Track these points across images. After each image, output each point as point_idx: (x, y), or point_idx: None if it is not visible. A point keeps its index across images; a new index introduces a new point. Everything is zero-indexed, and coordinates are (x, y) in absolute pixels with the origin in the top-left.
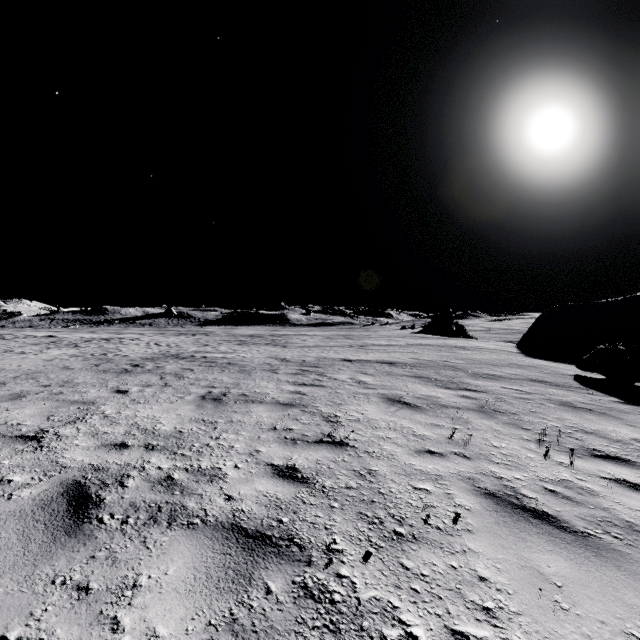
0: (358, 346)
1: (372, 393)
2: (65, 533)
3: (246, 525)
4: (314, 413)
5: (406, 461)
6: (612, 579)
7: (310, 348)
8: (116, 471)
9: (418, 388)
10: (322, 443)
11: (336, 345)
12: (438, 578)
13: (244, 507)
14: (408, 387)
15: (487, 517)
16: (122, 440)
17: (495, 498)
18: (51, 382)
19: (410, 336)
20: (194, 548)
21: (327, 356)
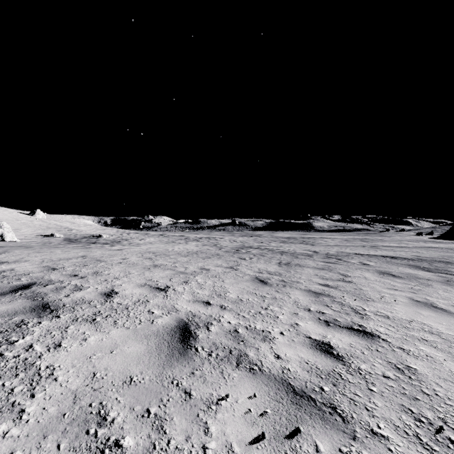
0: (370, 246)
1: (371, 269)
2: (264, 284)
3: (314, 291)
4: (335, 272)
5: (380, 289)
6: (451, 319)
7: (331, 246)
8: (265, 277)
9: (405, 270)
10: (340, 281)
11: (352, 245)
12: (378, 306)
13: (311, 288)
14: (398, 269)
15: (409, 304)
16: (259, 271)
17: (418, 302)
18: (212, 254)
19: (423, 241)
20: (300, 291)
21: (344, 251)
